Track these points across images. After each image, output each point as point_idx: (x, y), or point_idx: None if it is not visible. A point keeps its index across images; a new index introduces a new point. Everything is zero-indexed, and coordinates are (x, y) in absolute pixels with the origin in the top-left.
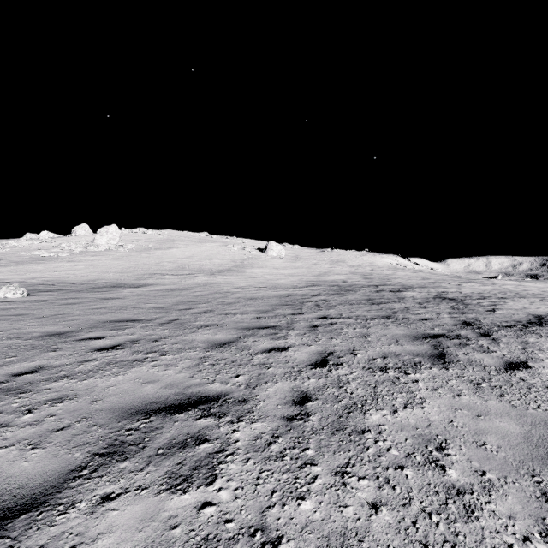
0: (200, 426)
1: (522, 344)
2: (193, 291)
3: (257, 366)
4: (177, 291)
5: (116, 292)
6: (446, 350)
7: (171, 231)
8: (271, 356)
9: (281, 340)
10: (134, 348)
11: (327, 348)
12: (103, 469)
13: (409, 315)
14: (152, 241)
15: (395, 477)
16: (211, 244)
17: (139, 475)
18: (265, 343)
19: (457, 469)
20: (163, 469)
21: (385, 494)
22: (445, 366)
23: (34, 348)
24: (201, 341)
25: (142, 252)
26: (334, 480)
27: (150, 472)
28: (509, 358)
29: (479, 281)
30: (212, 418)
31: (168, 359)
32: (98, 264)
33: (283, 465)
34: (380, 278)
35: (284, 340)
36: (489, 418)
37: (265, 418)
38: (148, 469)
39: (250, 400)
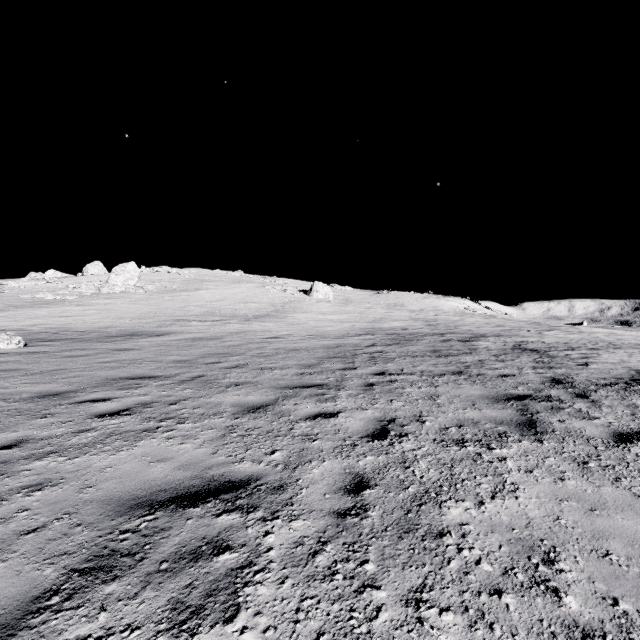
0: (221, 526)
1: (630, 408)
2: (224, 341)
3: (299, 439)
4: (205, 341)
5: (131, 342)
6: (536, 416)
7: (200, 270)
8: (317, 424)
9: (329, 403)
10: (145, 414)
11: (387, 414)
12: (80, 596)
13: (485, 370)
14: (177, 282)
15: (491, 608)
16: (247, 285)
17: (131, 606)
18: (309, 407)
19: (577, 595)
20: (165, 596)
21: (480, 638)
22: (538, 437)
23: (20, 413)
24: (230, 404)
25: (165, 294)
26: (405, 614)
27: (146, 600)
28: (618, 427)
29: (562, 328)
30: (238, 513)
31: (186, 428)
32: (113, 308)
33: (333, 588)
34: (446, 325)
35: (333, 403)
36: (607, 513)
37: (308, 513)
38: (144, 596)
39: (289, 486)
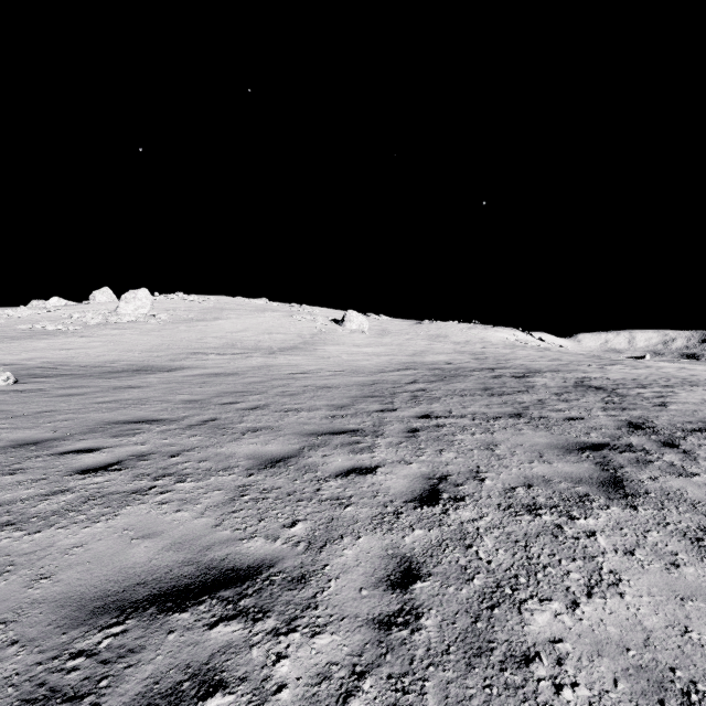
0: (215, 645)
1: None
2: (244, 377)
3: (327, 504)
4: (222, 377)
5: (138, 378)
6: (621, 472)
7: (220, 297)
8: (350, 483)
9: (365, 454)
10: (139, 469)
11: (436, 469)
12: None
13: (548, 412)
14: (194, 310)
15: None
16: (272, 314)
17: None
18: (340, 460)
19: None
20: None
21: None
22: (630, 502)
23: None
24: (244, 455)
25: (180, 324)
26: None
27: None
28: None
29: (626, 362)
30: (240, 622)
31: (186, 489)
32: (121, 340)
33: None
34: (496, 359)
35: (370, 454)
36: None
37: (337, 622)
38: None
39: (312, 577)
